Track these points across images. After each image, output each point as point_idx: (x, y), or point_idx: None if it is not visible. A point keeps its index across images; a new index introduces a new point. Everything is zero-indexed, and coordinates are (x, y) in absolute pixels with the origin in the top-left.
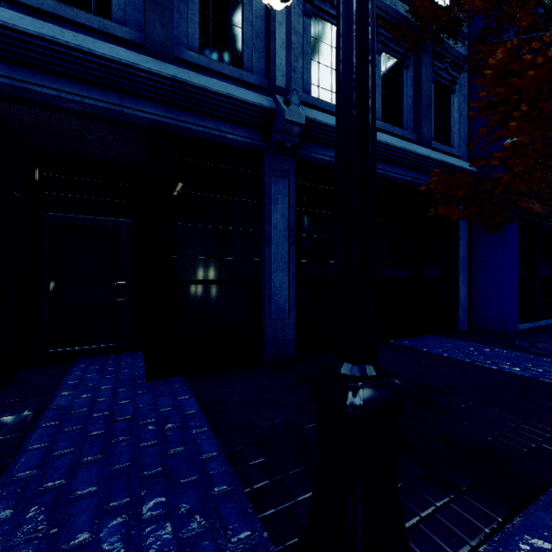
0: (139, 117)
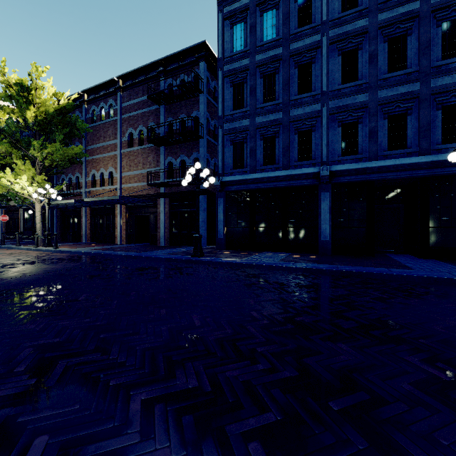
0: (417, 176)
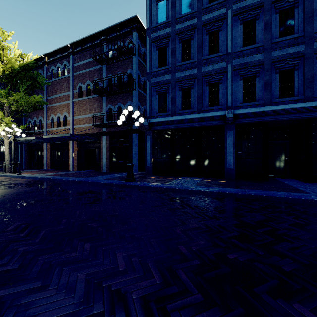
0: (303, 117)
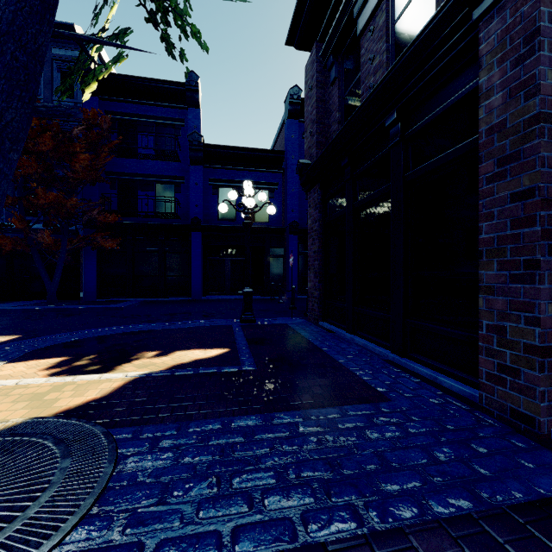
0: None
